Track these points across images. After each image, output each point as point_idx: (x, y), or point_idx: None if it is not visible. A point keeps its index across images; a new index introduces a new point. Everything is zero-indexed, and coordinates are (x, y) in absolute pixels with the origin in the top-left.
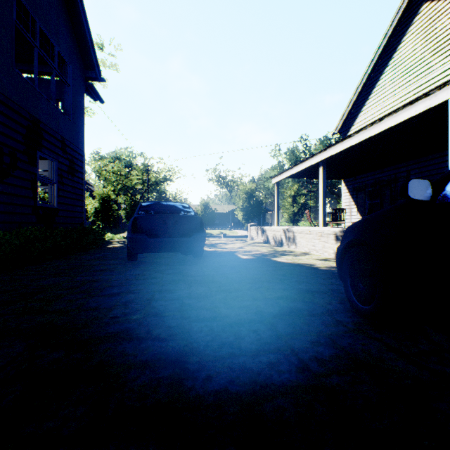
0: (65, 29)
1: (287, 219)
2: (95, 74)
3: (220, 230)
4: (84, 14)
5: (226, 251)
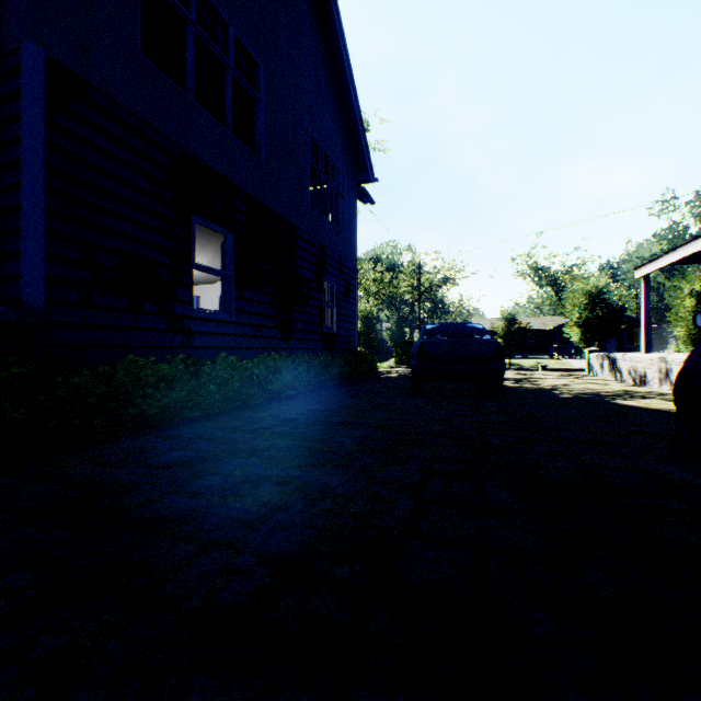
0: (342, 140)
1: (682, 340)
2: (367, 177)
3: (536, 359)
4: (359, 116)
5: (538, 388)
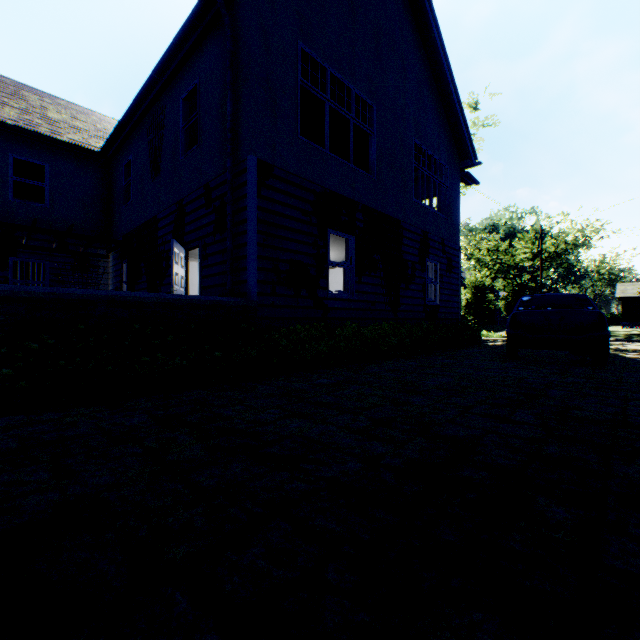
0: (444, 136)
1: None
2: (470, 162)
3: None
4: (460, 112)
5: None
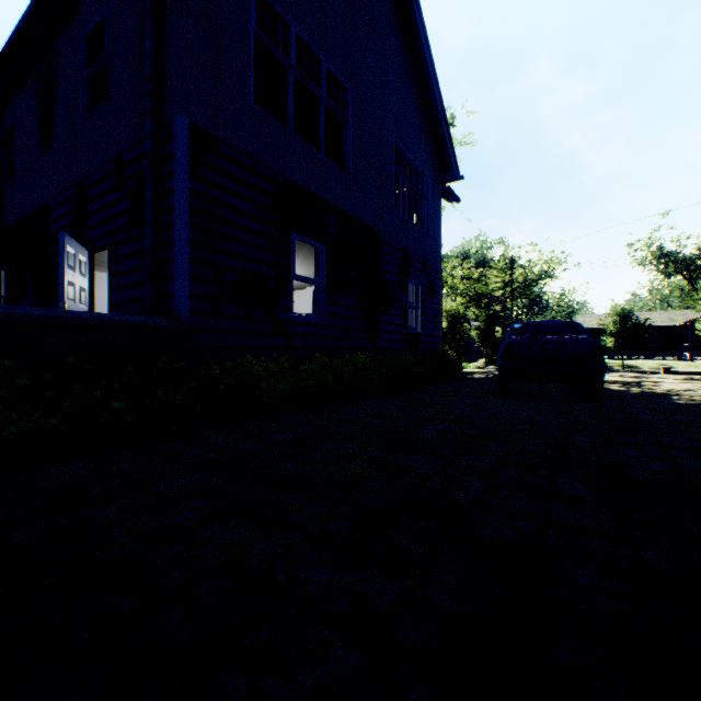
0: (426, 143)
1: None
2: (452, 176)
3: (659, 360)
4: (443, 117)
5: (650, 392)
